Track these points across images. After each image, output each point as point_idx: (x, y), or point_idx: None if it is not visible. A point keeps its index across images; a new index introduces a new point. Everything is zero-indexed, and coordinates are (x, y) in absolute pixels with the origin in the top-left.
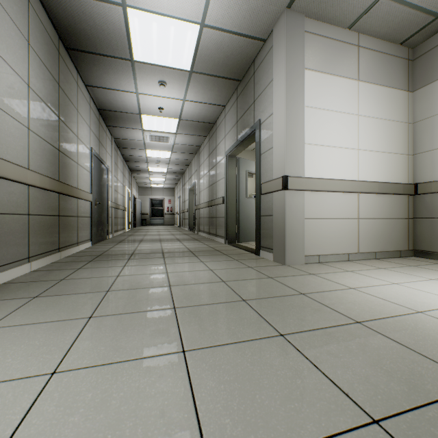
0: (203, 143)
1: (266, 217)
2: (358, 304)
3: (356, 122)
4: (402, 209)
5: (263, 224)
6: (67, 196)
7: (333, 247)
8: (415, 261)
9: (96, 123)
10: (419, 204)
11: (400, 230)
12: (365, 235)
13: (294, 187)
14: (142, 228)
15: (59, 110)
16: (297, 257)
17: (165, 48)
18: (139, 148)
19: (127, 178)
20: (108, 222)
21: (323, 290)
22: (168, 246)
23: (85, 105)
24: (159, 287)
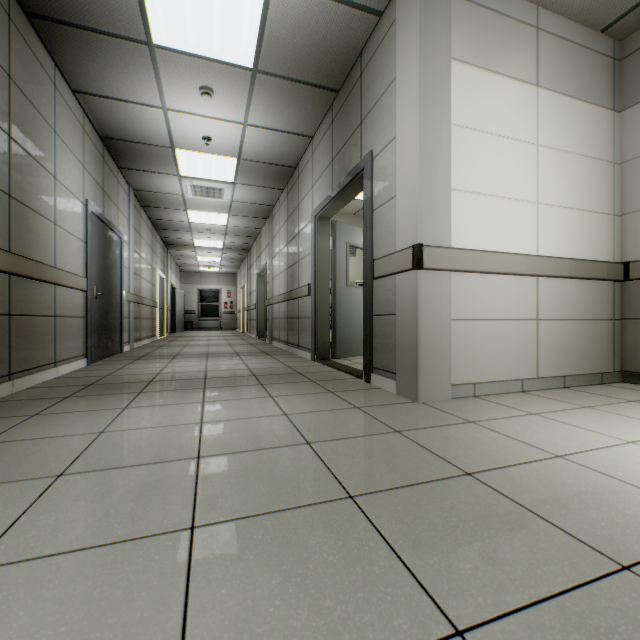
0: (278, 200)
1: (383, 317)
2: (594, 504)
3: (534, 156)
4: (605, 304)
5: (378, 329)
6: (30, 279)
7: (497, 369)
8: (631, 392)
9: (97, 160)
10: (632, 297)
11: (600, 339)
12: (547, 347)
13: (434, 265)
14: (185, 335)
15: (11, 123)
16: (438, 388)
17: (207, 22)
18: (177, 208)
19: (160, 256)
20: (122, 326)
21: (506, 463)
22: (217, 365)
23: (73, 125)
24: (176, 460)
